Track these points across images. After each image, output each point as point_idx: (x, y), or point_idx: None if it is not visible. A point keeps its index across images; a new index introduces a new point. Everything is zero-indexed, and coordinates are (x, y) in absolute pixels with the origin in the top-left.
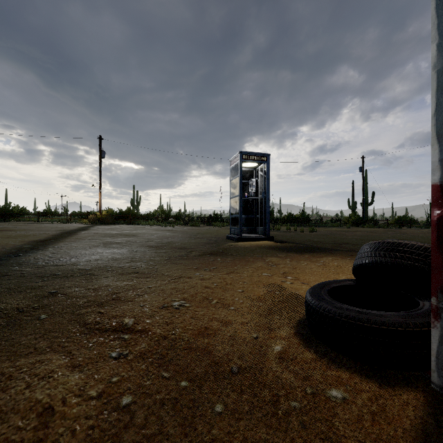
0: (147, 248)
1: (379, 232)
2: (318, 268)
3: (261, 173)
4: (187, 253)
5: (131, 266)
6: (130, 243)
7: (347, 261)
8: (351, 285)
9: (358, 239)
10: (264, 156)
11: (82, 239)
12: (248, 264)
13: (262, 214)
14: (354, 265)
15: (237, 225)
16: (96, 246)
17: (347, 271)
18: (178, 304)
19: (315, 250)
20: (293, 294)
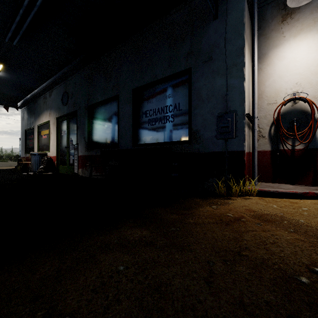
0: None
1: None
2: None
3: None
4: None
5: None
6: None
7: None
8: None
9: None
10: None
11: None
12: None
13: None
14: None
15: None
16: None
17: None
18: None
19: None
20: None
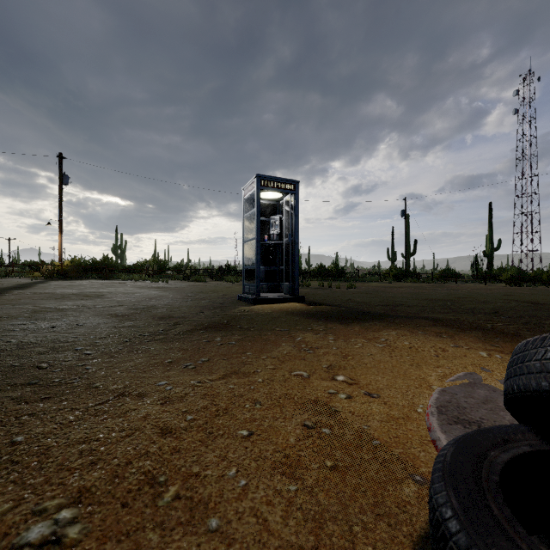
0: (104, 319)
1: (428, 288)
2: (382, 355)
3: (287, 207)
4: (167, 328)
5: (40, 364)
6: (82, 311)
7: (421, 339)
8: (538, 452)
9: (411, 298)
10: (290, 183)
11: (1, 304)
12: (266, 347)
13: (288, 265)
14: (527, 388)
15: (252, 280)
16: (13, 317)
17: (431, 359)
18: (40, 536)
19: (364, 317)
20: (359, 434)
